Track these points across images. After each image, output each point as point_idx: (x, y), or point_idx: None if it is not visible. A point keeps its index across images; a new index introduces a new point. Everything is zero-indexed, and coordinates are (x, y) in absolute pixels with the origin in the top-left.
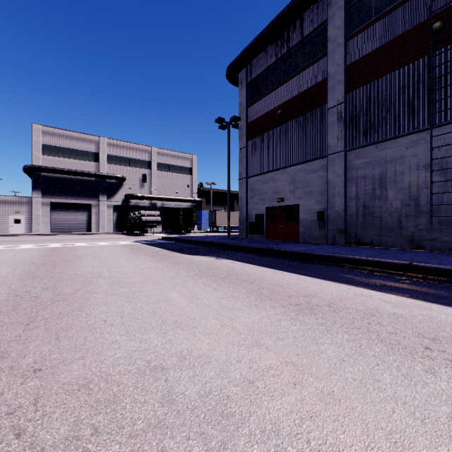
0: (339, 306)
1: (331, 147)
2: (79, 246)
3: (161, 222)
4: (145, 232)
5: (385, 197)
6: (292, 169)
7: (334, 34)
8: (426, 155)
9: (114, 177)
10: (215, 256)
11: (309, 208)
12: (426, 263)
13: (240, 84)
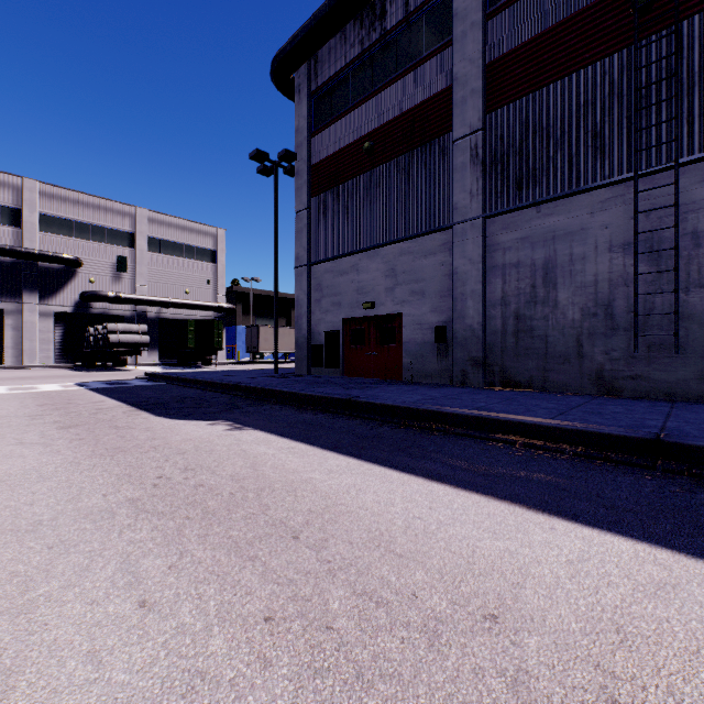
0: None
1: (460, 211)
2: None
3: (156, 344)
4: (120, 364)
5: (553, 301)
6: (389, 249)
7: (465, 6)
8: (626, 226)
9: (55, 258)
10: (229, 421)
11: (420, 321)
12: (684, 434)
13: (297, 94)
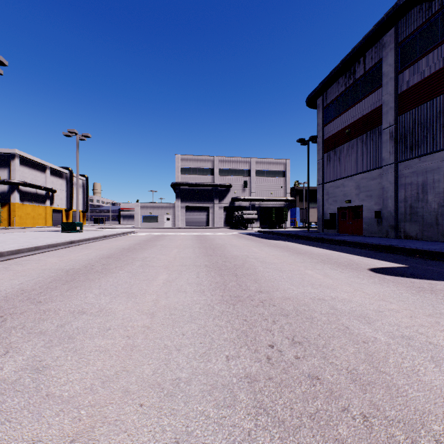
0: (314, 254)
1: (385, 160)
2: (208, 234)
3: (258, 219)
4: (245, 227)
5: (426, 200)
6: (357, 176)
7: (387, 70)
8: None
9: (223, 185)
10: (284, 241)
11: (370, 208)
12: (404, 246)
13: (318, 108)
